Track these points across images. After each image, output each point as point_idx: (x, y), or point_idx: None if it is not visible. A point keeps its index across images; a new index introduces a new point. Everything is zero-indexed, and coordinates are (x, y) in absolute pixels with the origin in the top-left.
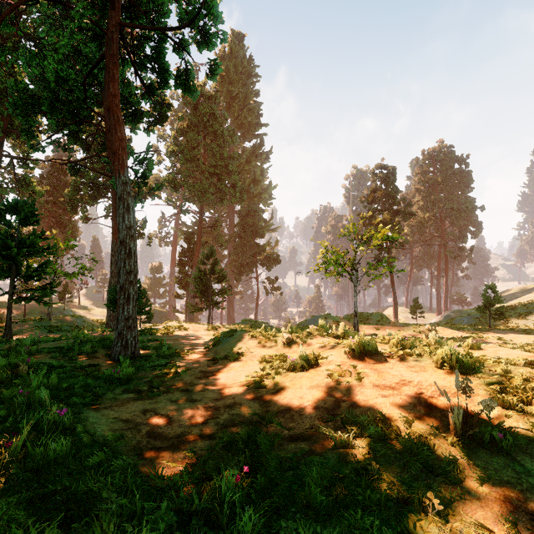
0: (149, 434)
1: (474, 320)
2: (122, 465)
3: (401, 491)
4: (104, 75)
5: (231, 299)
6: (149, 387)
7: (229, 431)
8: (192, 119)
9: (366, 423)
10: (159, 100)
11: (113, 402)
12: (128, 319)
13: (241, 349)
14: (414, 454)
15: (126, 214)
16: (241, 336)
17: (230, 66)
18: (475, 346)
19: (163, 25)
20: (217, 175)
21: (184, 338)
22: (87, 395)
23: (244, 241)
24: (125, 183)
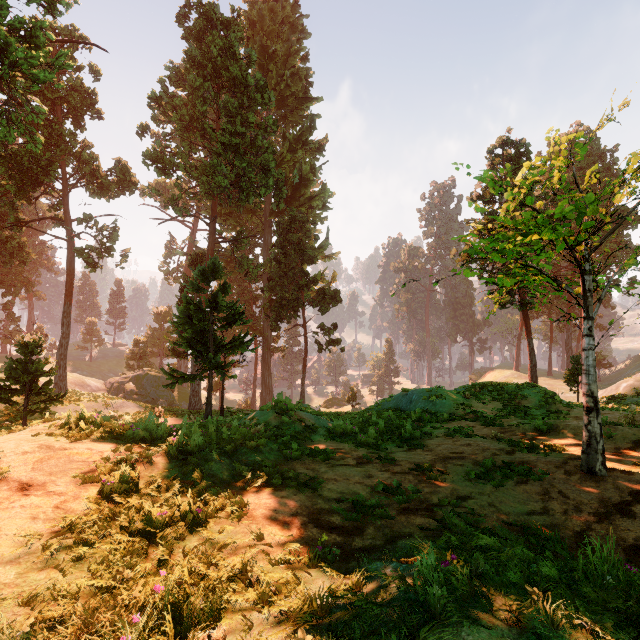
0: None
1: None
2: None
3: None
4: None
5: (267, 358)
6: None
7: None
8: (191, 51)
9: None
10: None
11: None
12: None
13: None
14: None
15: None
16: None
17: (265, 10)
18: None
19: None
20: (235, 148)
21: None
22: None
23: (285, 269)
24: None
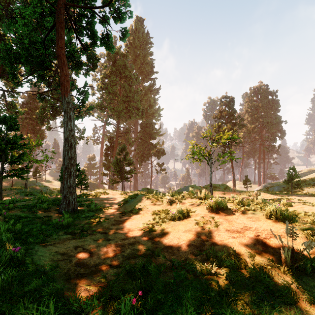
0: (77, 263)
1: (281, 189)
2: (51, 290)
3: (252, 309)
4: (55, 35)
5: (136, 176)
6: (81, 231)
7: (131, 262)
8: (112, 68)
9: (223, 257)
10: (92, 55)
11: (57, 241)
12: (70, 187)
13: (140, 206)
14: (258, 280)
15: (69, 122)
16: (141, 198)
17: (135, 37)
18: (288, 204)
19: (92, 6)
20: (127, 102)
21: (106, 199)
22: (40, 236)
23: (144, 141)
24: (68, 103)
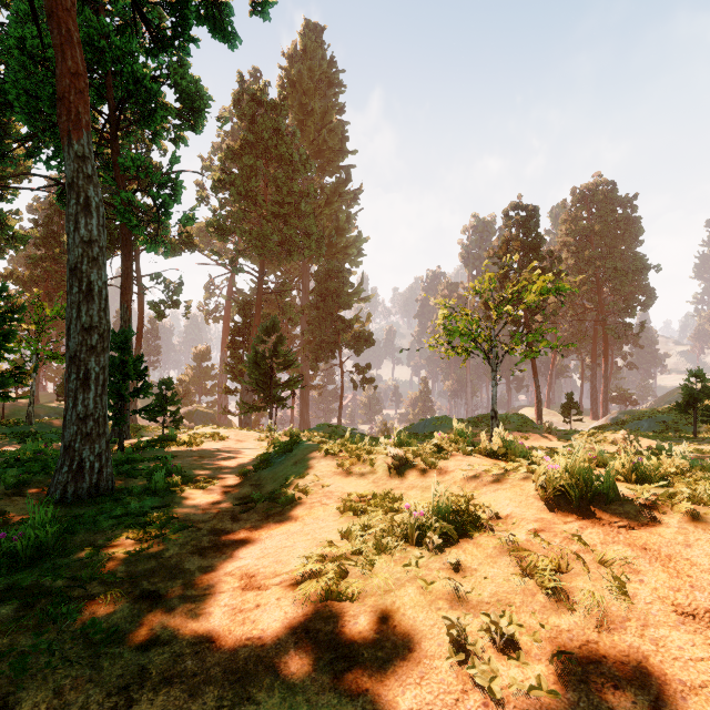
0: None
1: (659, 425)
2: None
3: None
4: None
5: (305, 395)
6: (69, 581)
7: None
8: (247, 136)
9: None
10: (191, 88)
11: None
12: (86, 420)
13: (304, 478)
14: None
15: (82, 217)
16: (307, 452)
17: (304, 69)
18: None
19: None
20: (283, 217)
21: (215, 453)
22: None
23: (323, 314)
24: (82, 158)
